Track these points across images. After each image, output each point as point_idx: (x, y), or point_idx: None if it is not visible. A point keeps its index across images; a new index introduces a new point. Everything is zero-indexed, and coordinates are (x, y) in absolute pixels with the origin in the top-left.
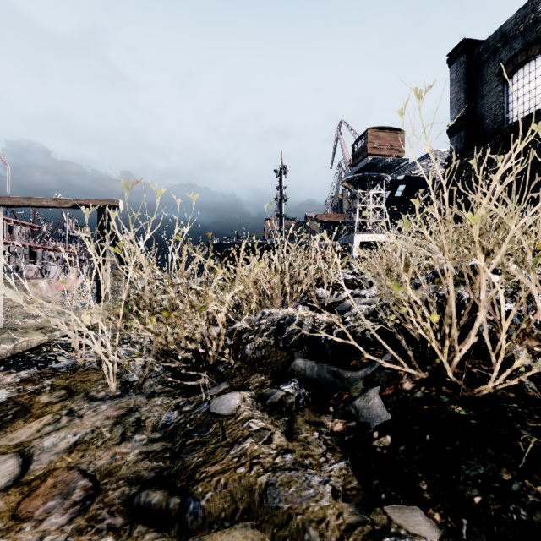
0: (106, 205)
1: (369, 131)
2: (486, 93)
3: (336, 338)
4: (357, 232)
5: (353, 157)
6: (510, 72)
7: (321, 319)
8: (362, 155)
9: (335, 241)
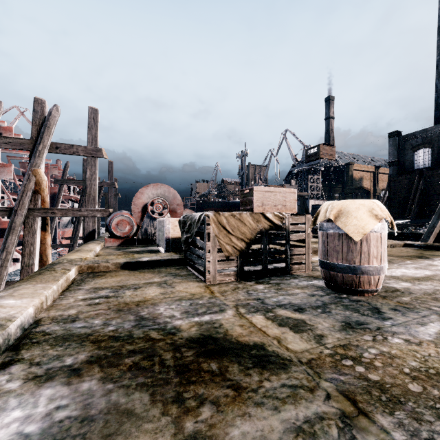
0: (305, 195)
1: (320, 145)
2: (405, 154)
3: None
4: (310, 199)
5: (306, 157)
6: (417, 150)
7: None
8: (314, 157)
9: None
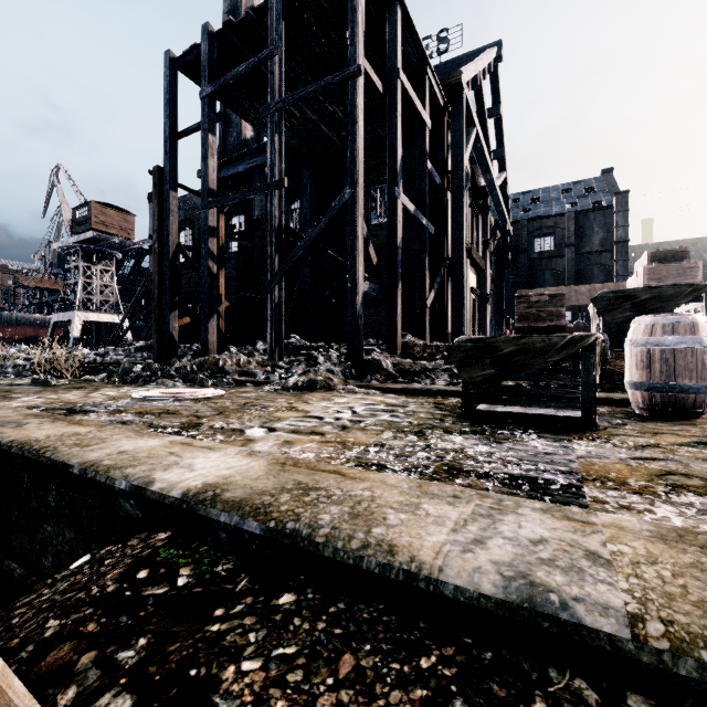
0: None
1: (94, 204)
2: None
3: (21, 364)
4: (79, 310)
5: (75, 223)
6: (180, 230)
7: (18, 364)
8: (85, 226)
9: (50, 315)
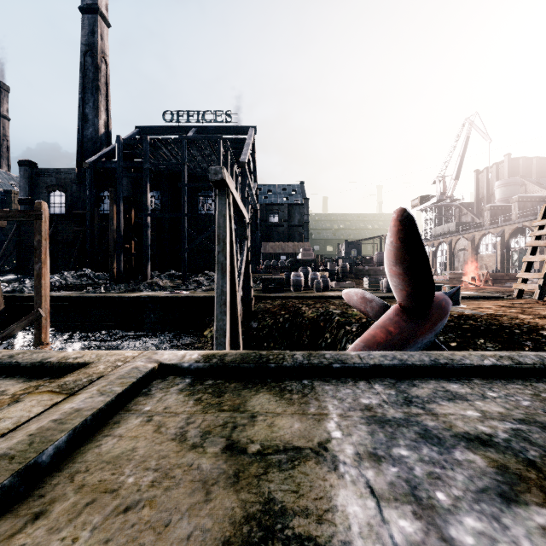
0: None
1: None
2: (41, 192)
3: None
4: None
5: None
6: (52, 191)
7: (30, 285)
8: None
9: None
